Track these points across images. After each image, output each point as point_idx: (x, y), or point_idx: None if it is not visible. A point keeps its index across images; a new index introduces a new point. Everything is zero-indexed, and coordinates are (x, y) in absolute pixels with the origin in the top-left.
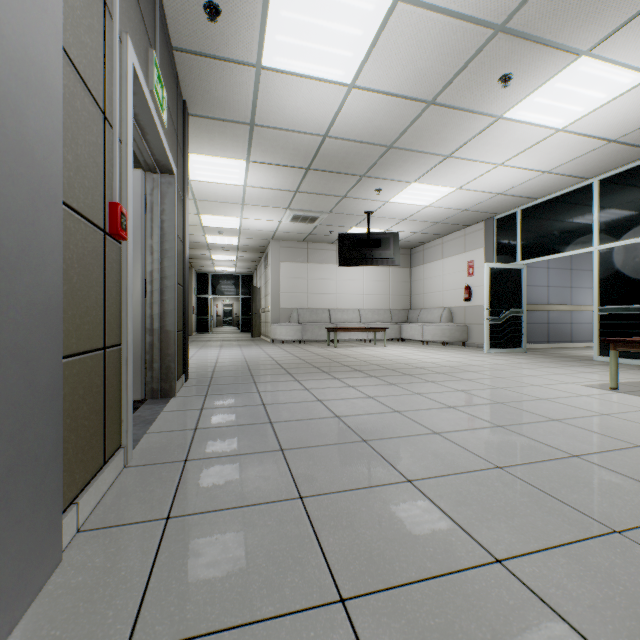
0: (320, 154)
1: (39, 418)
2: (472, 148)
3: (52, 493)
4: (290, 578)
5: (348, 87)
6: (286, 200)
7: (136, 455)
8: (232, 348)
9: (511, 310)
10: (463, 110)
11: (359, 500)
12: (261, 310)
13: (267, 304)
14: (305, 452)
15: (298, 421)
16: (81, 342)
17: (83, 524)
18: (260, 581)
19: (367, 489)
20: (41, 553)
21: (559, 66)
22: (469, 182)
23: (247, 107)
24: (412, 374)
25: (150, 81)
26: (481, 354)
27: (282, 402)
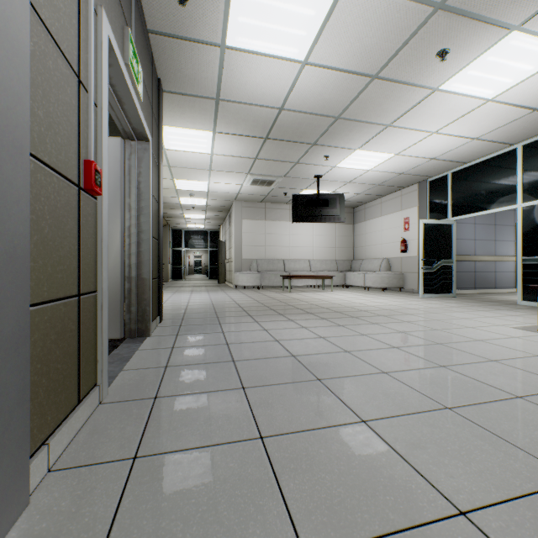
0: (276, 125)
1: (1, 367)
2: (410, 118)
3: (17, 439)
4: (251, 529)
5: (301, 64)
6: (247, 166)
7: (111, 392)
8: (201, 293)
9: (443, 260)
10: (403, 83)
11: (317, 441)
12: (226, 260)
13: (231, 255)
14: (264, 390)
15: (258, 360)
16: (53, 290)
17: (55, 463)
18: (221, 532)
19: (324, 429)
20: (4, 501)
21: (492, 40)
22: (406, 148)
23: (213, 83)
24: (357, 316)
25: (126, 55)
26: (416, 299)
27: (243, 342)
